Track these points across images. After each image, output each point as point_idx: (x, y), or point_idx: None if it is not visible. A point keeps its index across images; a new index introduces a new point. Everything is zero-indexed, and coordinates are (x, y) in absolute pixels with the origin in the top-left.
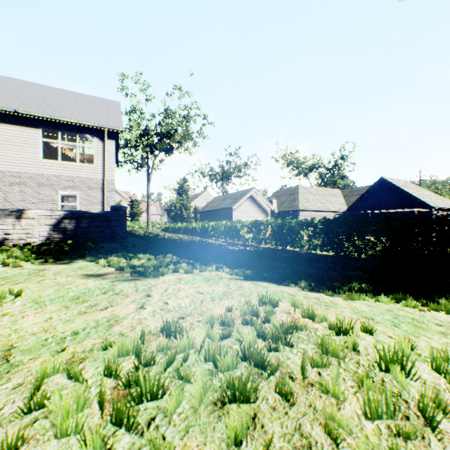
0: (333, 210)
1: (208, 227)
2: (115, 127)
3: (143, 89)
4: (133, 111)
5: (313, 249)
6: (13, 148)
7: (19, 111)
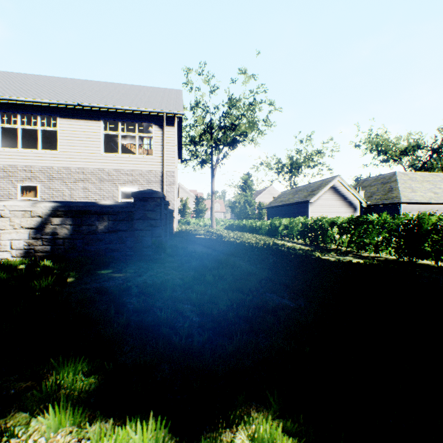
0: None
1: (279, 225)
2: (174, 111)
3: (206, 80)
4: (197, 105)
5: None
6: (77, 143)
7: (81, 104)
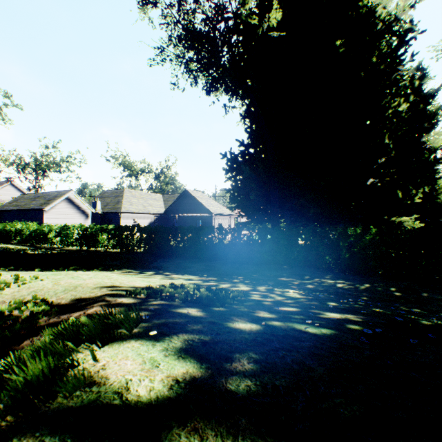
0: (153, 212)
1: (9, 230)
2: None
3: None
4: None
5: (109, 248)
6: None
7: None
